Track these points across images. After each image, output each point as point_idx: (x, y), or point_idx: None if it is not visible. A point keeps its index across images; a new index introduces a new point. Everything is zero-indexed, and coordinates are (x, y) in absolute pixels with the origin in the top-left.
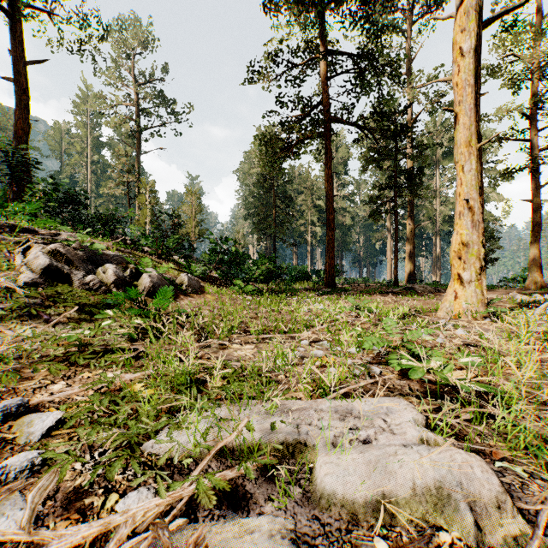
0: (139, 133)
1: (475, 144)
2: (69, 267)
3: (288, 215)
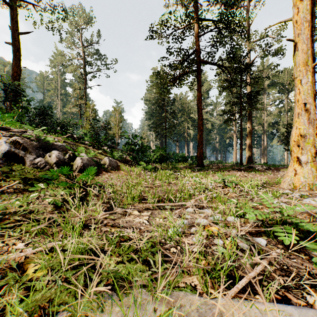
0: (86, 76)
1: (310, 63)
2: (25, 152)
3: (174, 122)
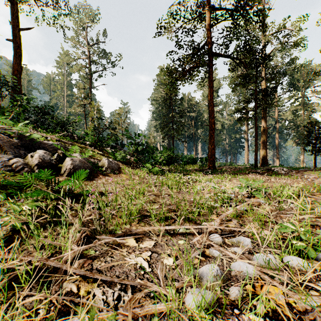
0: (91, 75)
1: None
2: None
3: (182, 122)
